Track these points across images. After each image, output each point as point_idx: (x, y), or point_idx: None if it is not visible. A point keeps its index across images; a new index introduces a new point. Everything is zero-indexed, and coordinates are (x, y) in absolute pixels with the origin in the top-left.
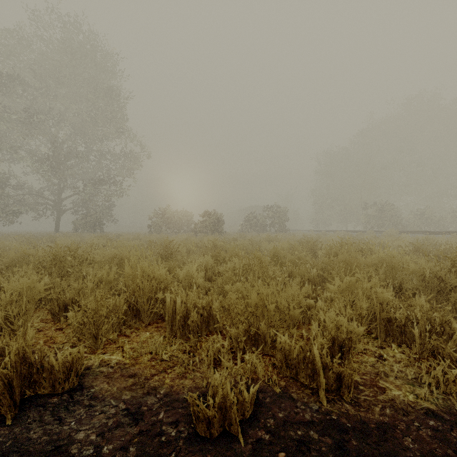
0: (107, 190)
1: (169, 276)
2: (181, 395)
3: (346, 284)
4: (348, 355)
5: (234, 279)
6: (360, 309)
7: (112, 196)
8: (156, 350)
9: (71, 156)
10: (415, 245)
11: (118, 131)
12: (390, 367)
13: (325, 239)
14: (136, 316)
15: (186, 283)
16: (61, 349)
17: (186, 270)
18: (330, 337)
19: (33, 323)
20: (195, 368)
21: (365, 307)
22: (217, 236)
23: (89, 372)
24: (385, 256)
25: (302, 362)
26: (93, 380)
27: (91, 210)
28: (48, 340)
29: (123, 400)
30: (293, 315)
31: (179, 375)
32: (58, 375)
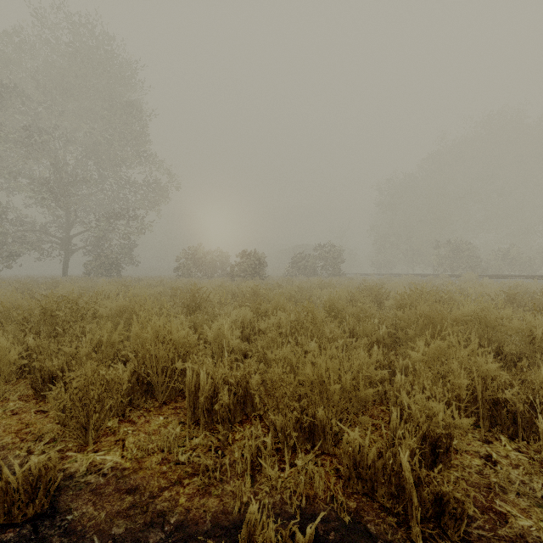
0: (125, 225)
1: (192, 338)
2: (200, 528)
3: (434, 350)
4: (444, 459)
5: (280, 342)
6: (459, 389)
7: (131, 232)
8: (170, 447)
9: (81, 184)
10: (508, 293)
11: (138, 153)
12: (509, 477)
13: (390, 285)
14: (148, 392)
15: (216, 345)
16: (36, 444)
17: (216, 328)
18: (422, 434)
19: (7, 402)
20: (224, 476)
21: (464, 385)
22: (258, 281)
23: (70, 483)
24: (478, 310)
25: (381, 473)
26: (72, 499)
27: (106, 249)
28: (22, 428)
29: (112, 537)
30: (363, 397)
31: (200, 490)
32: (16, 495)
